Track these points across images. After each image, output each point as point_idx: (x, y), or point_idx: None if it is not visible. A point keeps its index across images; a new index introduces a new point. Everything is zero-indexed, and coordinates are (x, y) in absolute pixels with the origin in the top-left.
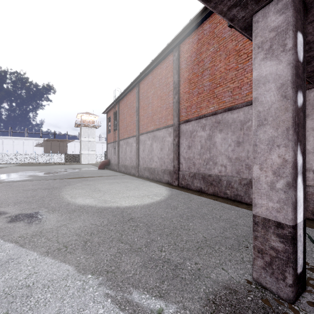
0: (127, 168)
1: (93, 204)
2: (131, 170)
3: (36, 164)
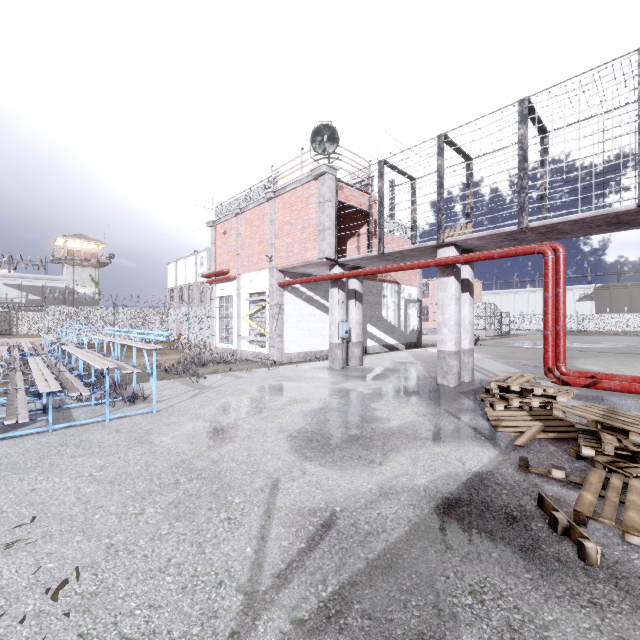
0: None
1: (597, 370)
2: None
3: (577, 333)
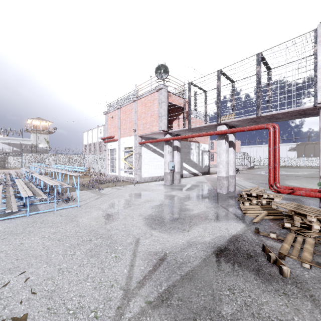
0: None
1: (296, 185)
2: None
3: (287, 167)
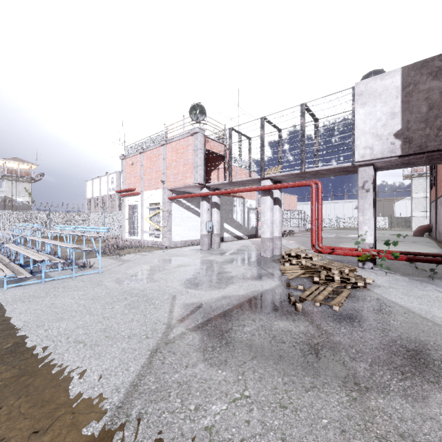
0: (439, 234)
1: None
2: (441, 237)
3: (353, 229)
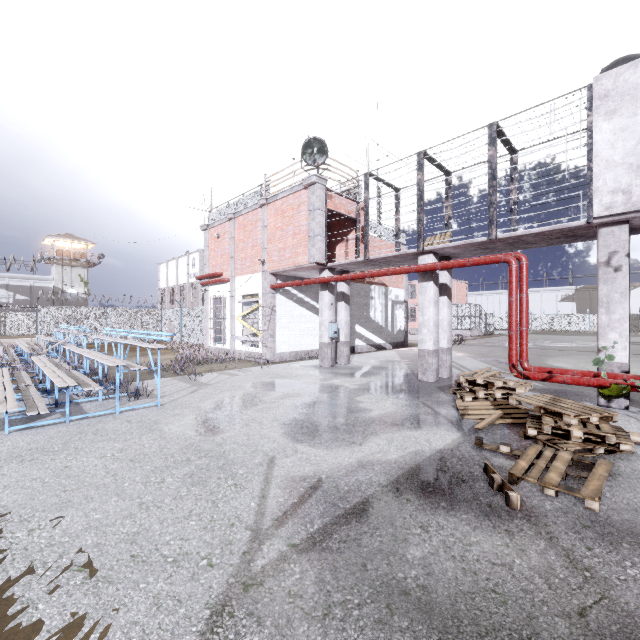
0: None
1: (566, 367)
2: None
3: (558, 333)
